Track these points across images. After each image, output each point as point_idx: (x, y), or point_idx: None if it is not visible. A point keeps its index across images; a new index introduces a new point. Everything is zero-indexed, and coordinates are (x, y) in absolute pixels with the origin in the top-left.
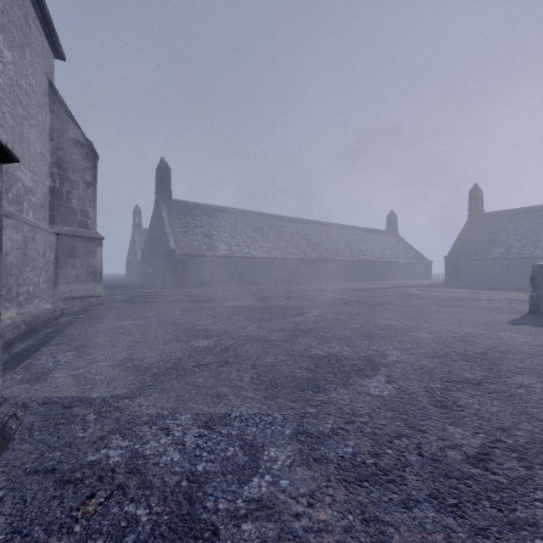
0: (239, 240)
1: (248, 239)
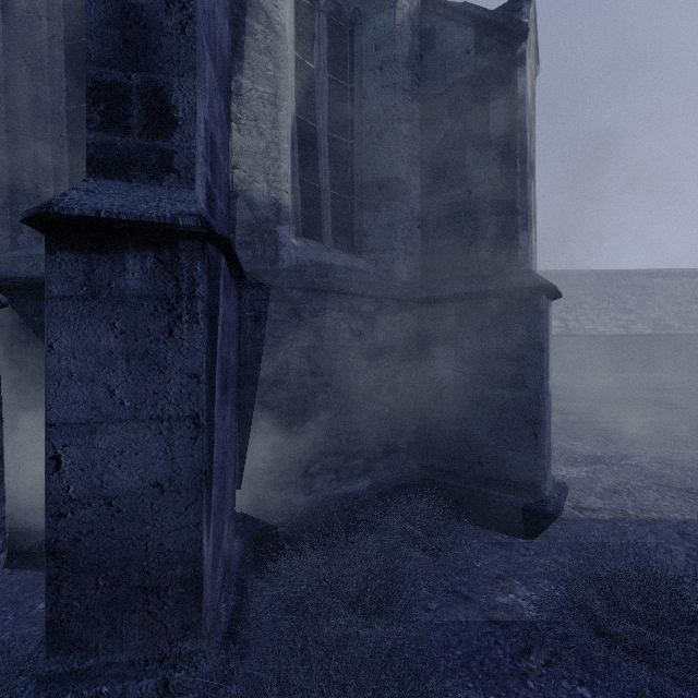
0: (578, 313)
1: (591, 311)
